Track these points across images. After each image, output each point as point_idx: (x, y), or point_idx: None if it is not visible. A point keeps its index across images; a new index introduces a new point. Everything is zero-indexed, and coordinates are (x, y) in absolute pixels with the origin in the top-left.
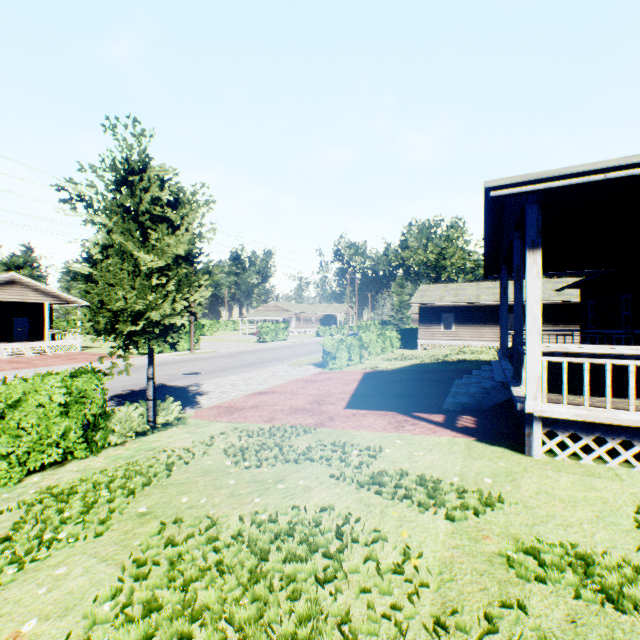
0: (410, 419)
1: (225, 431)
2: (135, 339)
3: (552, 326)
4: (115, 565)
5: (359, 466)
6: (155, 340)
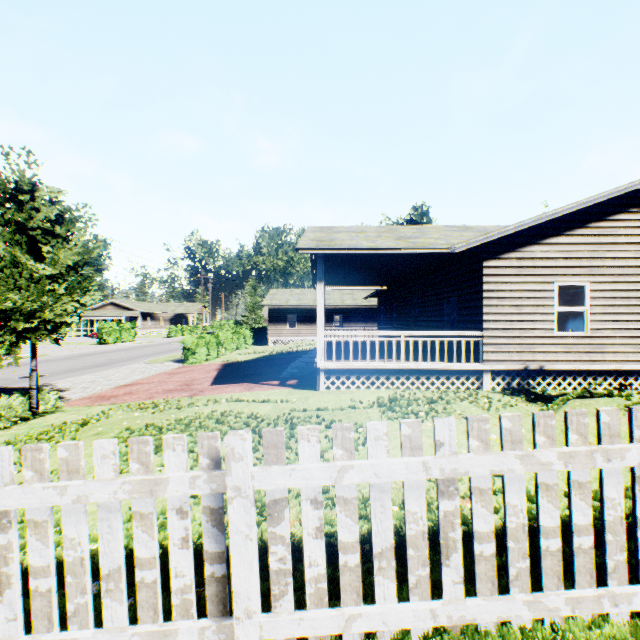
0: (258, 385)
1: (112, 408)
2: (29, 335)
3: (364, 324)
4: None
5: None
6: (46, 336)
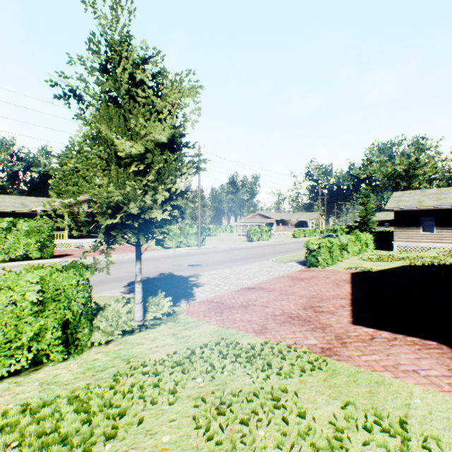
0: None
1: (209, 342)
2: (112, 233)
3: None
4: None
5: None
6: (135, 235)
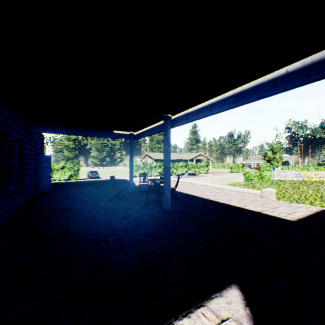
0: None
1: None
2: (275, 166)
3: None
4: None
5: None
6: (276, 167)
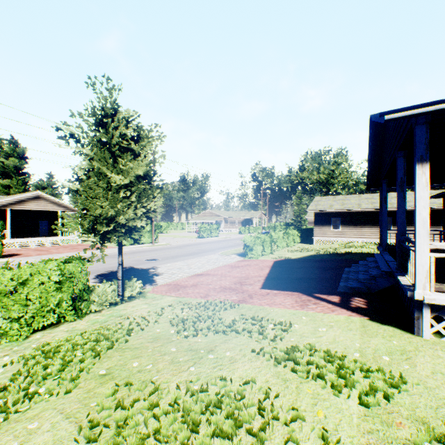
0: (312, 299)
1: (172, 304)
2: (108, 236)
3: None
4: (75, 423)
5: (274, 339)
6: (122, 237)
